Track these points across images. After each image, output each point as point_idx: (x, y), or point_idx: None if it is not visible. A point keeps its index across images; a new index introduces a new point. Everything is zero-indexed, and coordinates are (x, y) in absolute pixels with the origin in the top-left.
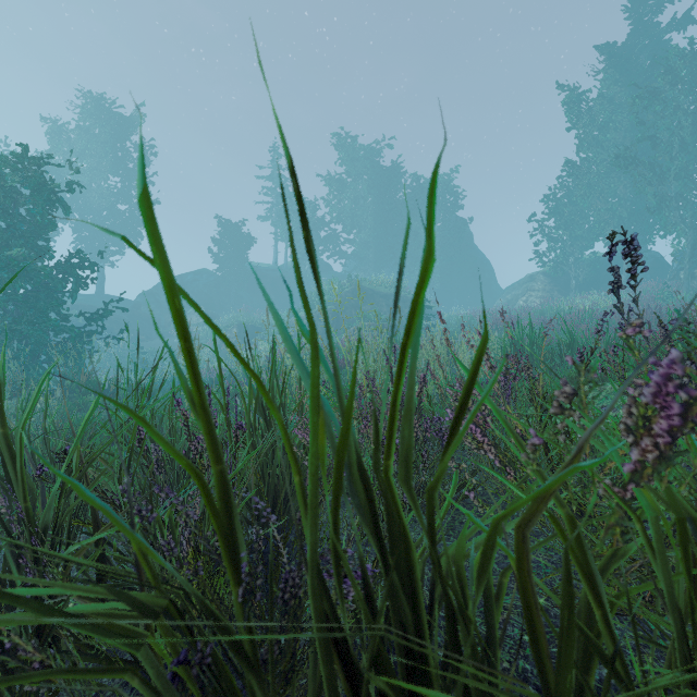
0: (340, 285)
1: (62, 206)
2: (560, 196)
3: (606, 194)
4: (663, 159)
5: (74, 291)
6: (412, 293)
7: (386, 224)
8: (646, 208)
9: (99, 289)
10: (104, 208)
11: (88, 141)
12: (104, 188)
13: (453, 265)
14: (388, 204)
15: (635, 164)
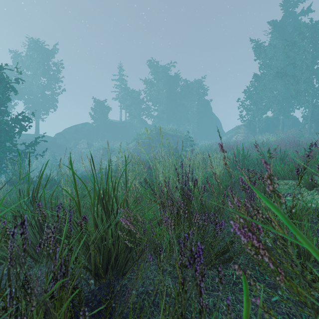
0: (151, 130)
1: (13, 90)
2: (251, 90)
3: (272, 89)
4: (298, 73)
5: (19, 132)
6: (184, 134)
7: (172, 102)
8: (291, 95)
9: (36, 131)
10: (38, 93)
11: (31, 61)
12: (38, 84)
13: (203, 121)
14: (173, 93)
15: (286, 75)
